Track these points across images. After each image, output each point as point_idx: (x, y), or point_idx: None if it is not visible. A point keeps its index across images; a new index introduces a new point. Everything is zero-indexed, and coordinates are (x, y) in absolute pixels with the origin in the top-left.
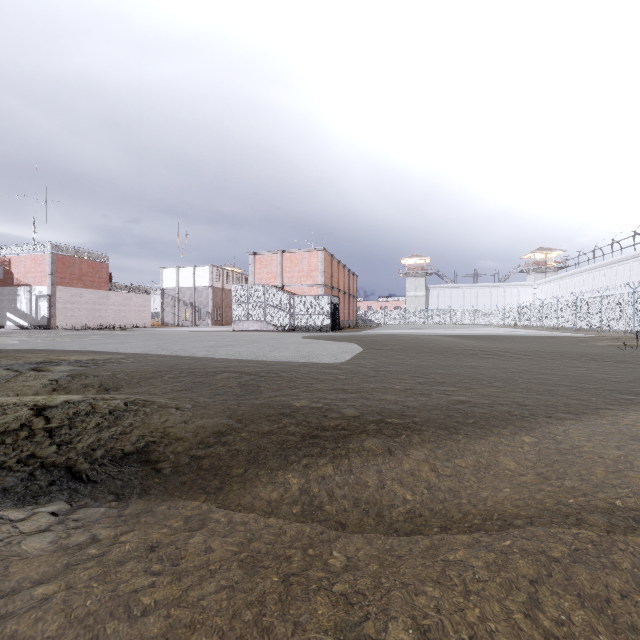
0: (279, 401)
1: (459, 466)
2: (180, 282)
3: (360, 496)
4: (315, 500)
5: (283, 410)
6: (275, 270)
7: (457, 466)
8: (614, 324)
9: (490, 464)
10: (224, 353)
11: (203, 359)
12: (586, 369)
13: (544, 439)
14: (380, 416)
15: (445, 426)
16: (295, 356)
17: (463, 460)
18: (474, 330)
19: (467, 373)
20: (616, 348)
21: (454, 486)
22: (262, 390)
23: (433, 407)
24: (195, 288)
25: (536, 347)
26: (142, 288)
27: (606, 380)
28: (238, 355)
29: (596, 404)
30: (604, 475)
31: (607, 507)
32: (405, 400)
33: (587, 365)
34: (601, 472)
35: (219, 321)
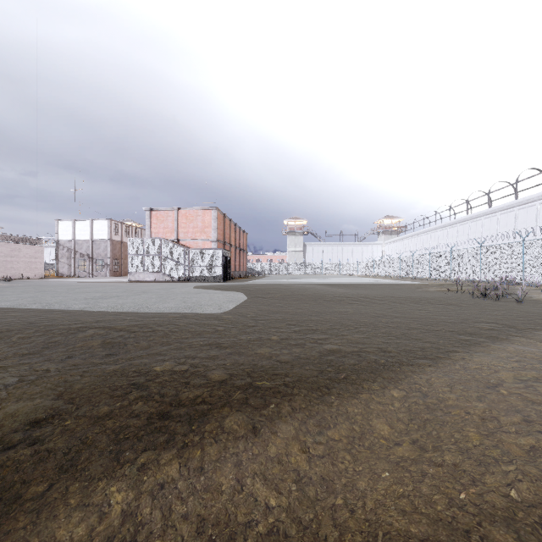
0: (138, 365)
1: (332, 440)
2: (76, 234)
3: (208, 513)
4: (141, 531)
5: (137, 379)
6: (171, 225)
7: (330, 440)
8: (438, 274)
9: (364, 432)
10: (104, 305)
11: (77, 313)
12: (427, 312)
13: (411, 392)
14: (250, 378)
15: (317, 386)
16: (179, 307)
17: (336, 430)
18: (340, 279)
19: (337, 319)
20: (443, 293)
21: (327, 473)
22: (128, 349)
23: (306, 360)
24: (92, 240)
25: (387, 293)
26: (33, 239)
27: (444, 321)
28: (119, 307)
29: (445, 347)
30: (479, 441)
31: (506, 506)
32: (279, 353)
33: (427, 308)
34: (475, 436)
35: (118, 272)
